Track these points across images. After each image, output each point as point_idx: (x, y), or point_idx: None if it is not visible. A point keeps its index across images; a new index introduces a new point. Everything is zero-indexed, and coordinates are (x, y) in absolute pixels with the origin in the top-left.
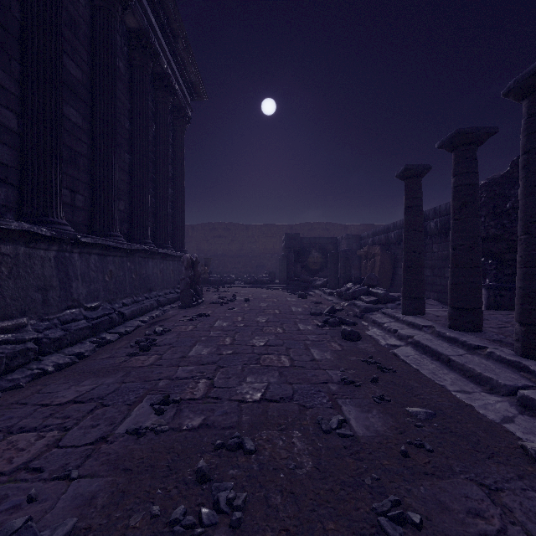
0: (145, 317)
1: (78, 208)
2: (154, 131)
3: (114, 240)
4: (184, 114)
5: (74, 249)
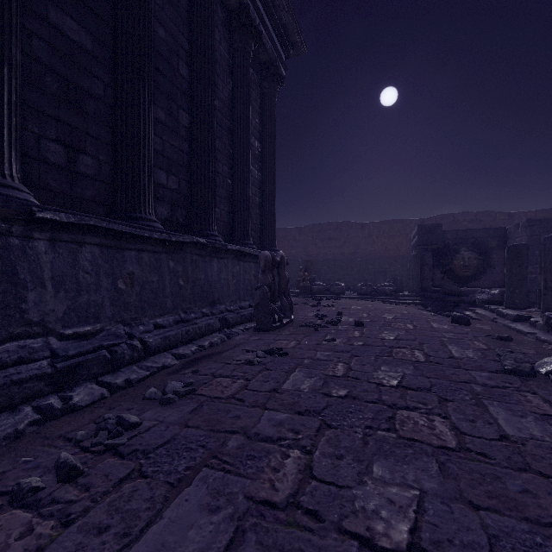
0: (188, 348)
1: (84, 175)
2: (231, 91)
3: (133, 224)
4: (274, 70)
5: (35, 232)
